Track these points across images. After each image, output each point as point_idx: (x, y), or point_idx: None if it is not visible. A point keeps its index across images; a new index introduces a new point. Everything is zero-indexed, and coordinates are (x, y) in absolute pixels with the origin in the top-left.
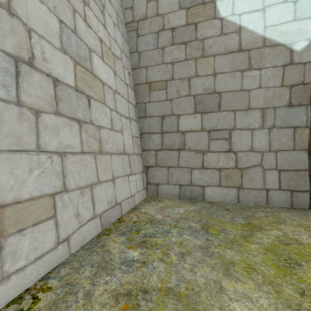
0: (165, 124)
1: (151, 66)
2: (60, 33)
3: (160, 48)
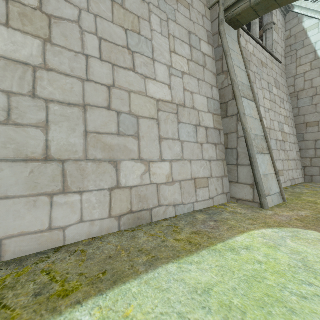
0: (317, 144)
1: (307, 114)
2: (278, 126)
3: (314, 105)
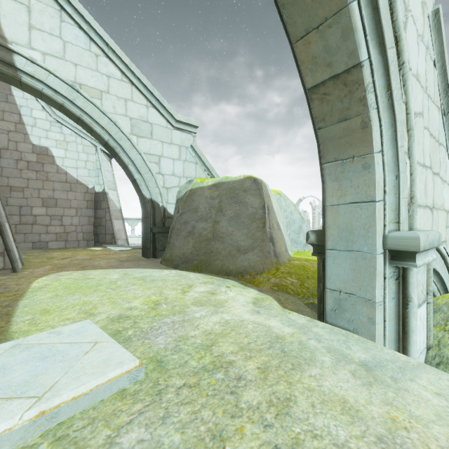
0: (23, 210)
1: (12, 177)
2: None
3: (19, 169)
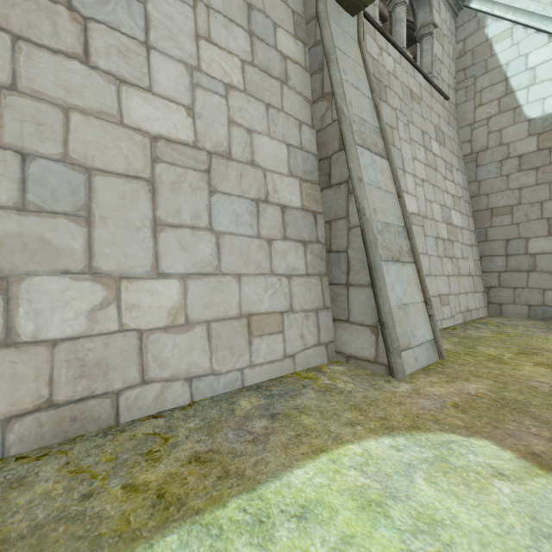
0: (510, 247)
1: (493, 193)
2: (441, 212)
3: (504, 176)
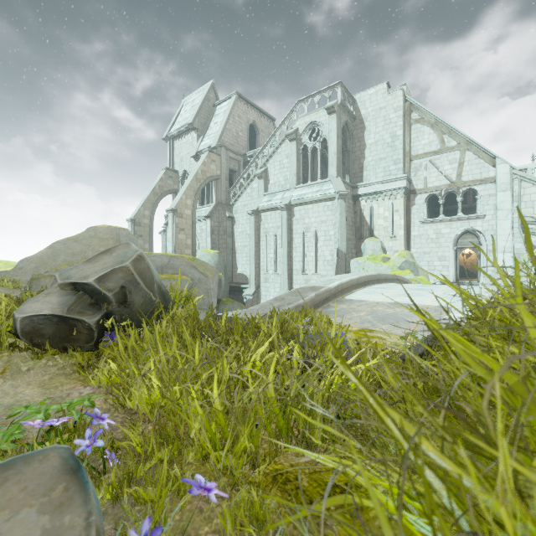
0: None
1: None
2: None
3: None
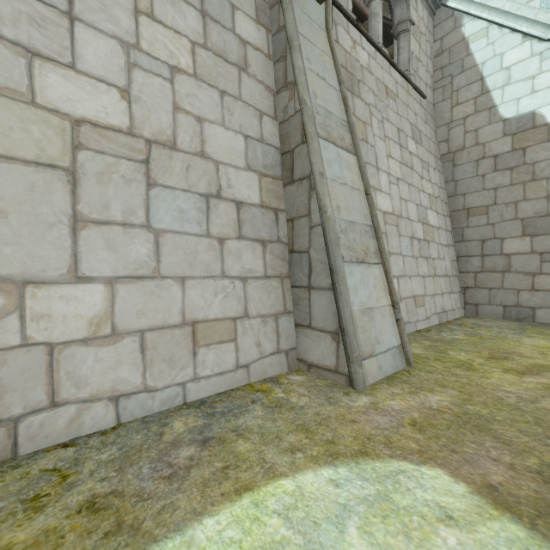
0: (486, 247)
1: (470, 193)
2: (417, 212)
3: (480, 175)
